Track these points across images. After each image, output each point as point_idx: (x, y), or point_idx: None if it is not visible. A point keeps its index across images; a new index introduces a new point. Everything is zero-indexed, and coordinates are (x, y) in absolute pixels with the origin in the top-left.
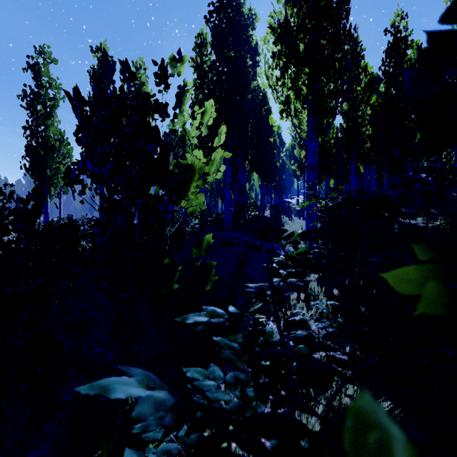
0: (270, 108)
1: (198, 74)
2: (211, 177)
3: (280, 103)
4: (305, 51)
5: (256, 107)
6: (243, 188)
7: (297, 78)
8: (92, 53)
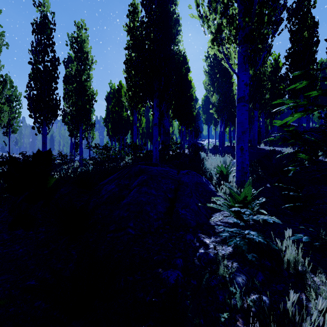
0: (189, 67)
1: (131, 36)
2: None
3: (212, 32)
4: None
5: (178, 66)
6: (168, 131)
7: (230, 2)
8: (34, 6)
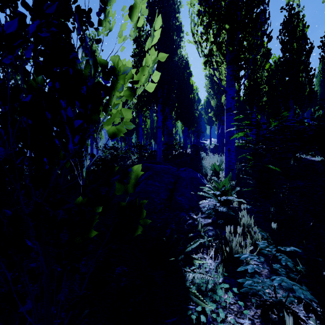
0: (191, 72)
1: (137, 45)
2: (142, 88)
3: (204, 55)
4: (225, 10)
5: (181, 71)
6: (171, 132)
7: (219, 33)
8: None
